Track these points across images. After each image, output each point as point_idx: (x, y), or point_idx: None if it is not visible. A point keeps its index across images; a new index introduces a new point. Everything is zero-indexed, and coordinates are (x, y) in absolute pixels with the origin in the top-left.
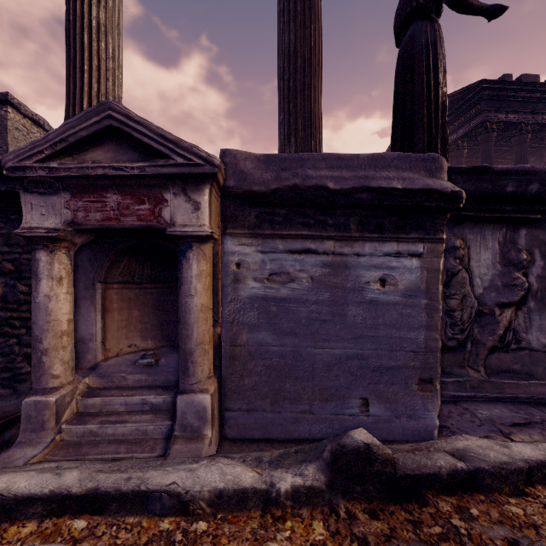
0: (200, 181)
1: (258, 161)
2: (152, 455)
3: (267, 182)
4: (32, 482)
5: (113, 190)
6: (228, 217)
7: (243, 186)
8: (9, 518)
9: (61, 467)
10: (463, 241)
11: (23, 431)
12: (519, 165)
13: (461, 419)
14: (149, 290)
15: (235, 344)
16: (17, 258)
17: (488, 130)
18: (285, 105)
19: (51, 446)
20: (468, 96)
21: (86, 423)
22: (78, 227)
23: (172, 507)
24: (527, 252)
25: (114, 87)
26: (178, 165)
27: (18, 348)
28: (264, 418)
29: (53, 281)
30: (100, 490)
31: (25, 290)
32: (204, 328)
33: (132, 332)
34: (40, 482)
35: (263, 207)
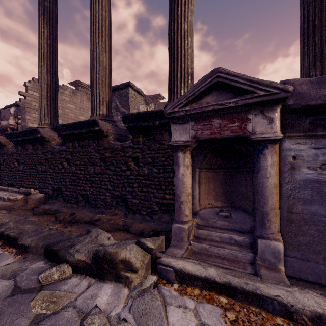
0: (274, 104)
1: (311, 83)
2: (245, 272)
3: (323, 96)
4: (194, 268)
5: (216, 117)
6: (286, 125)
7: (301, 103)
8: (185, 282)
9: (201, 264)
10: None
11: (173, 240)
12: None
13: None
14: (219, 173)
15: (291, 211)
16: (153, 156)
17: None
18: (309, 40)
19: (188, 251)
20: None
21: (201, 243)
22: (197, 139)
23: (280, 311)
24: None
25: (191, 63)
26: (260, 96)
27: (153, 198)
28: (317, 268)
29: (185, 167)
30: (231, 285)
31: (156, 171)
32: (275, 199)
33: (210, 196)
34: (197, 269)
35: (316, 116)
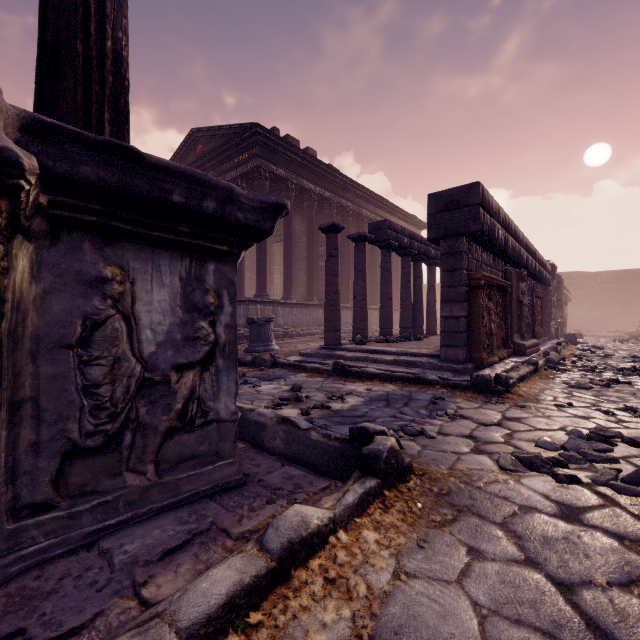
0: None
1: None
2: None
3: None
4: None
5: None
6: None
7: None
8: None
9: None
10: (124, 270)
11: None
12: (187, 167)
13: (76, 587)
14: None
15: None
16: None
17: (262, 177)
18: None
19: None
20: (245, 135)
21: None
22: None
23: None
24: (216, 294)
25: None
26: None
27: None
28: None
29: None
30: None
31: None
32: None
33: None
34: None
35: None
